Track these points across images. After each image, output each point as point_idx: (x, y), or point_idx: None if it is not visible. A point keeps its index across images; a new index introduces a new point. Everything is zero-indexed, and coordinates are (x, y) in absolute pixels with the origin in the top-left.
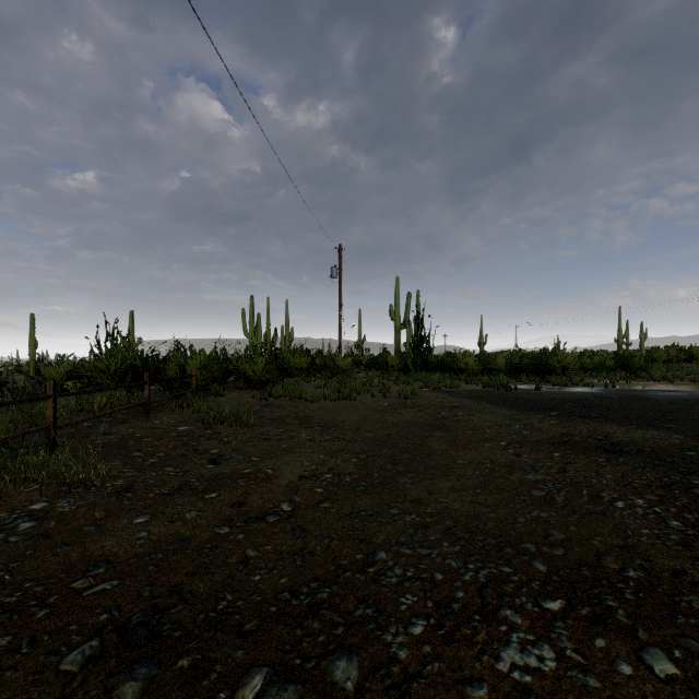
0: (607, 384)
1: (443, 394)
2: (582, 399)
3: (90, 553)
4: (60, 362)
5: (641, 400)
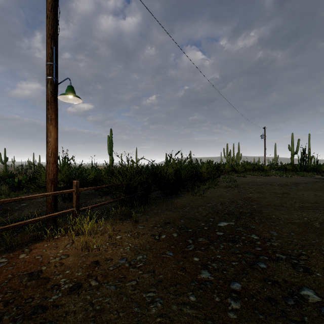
0: None
1: (303, 177)
2: None
3: (241, 181)
4: None
5: None
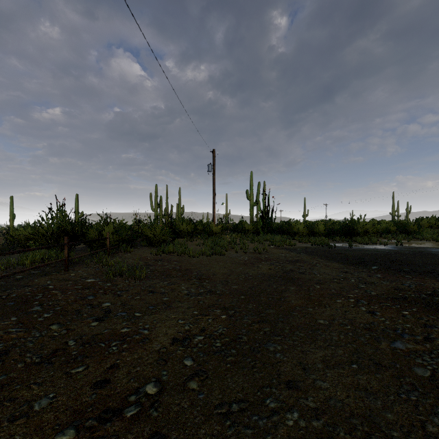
0: (397, 243)
1: (286, 251)
2: (387, 254)
3: None
4: (26, 227)
5: (430, 255)
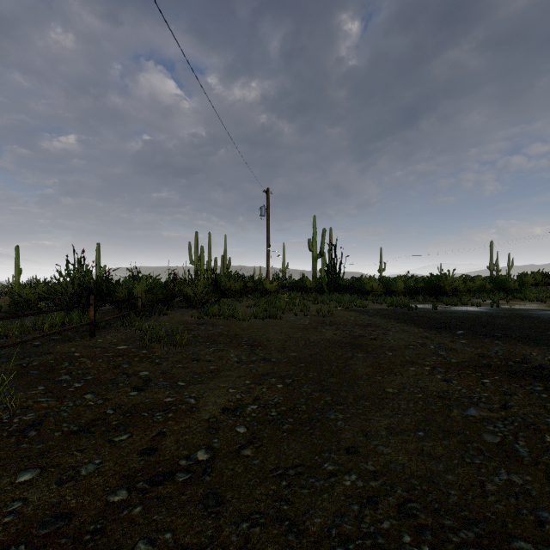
0: (493, 304)
1: (356, 313)
2: (478, 317)
3: None
4: (36, 285)
5: (529, 318)
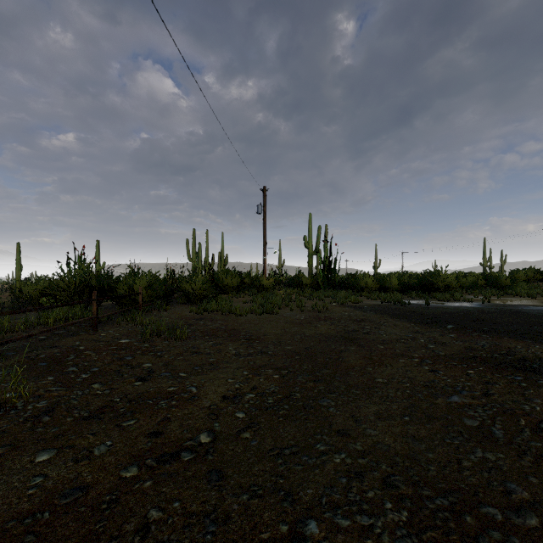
0: (484, 300)
1: (350, 309)
2: (468, 313)
3: None
4: (38, 281)
5: (518, 314)
